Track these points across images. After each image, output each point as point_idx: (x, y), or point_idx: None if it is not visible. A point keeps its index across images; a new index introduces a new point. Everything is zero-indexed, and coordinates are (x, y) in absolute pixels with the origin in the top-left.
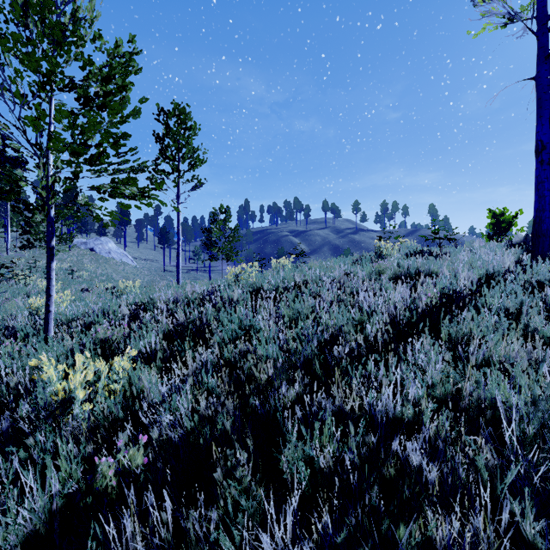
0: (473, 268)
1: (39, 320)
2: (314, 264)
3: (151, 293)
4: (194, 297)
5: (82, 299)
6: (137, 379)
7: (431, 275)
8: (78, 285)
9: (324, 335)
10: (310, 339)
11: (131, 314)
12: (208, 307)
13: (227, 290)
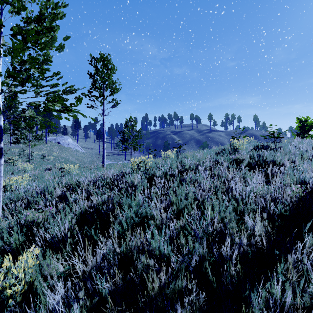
0: (301, 158)
1: (2, 196)
2: (189, 154)
3: (78, 178)
4: (107, 181)
5: (42, 176)
6: (46, 266)
7: (275, 164)
8: (46, 165)
9: (210, 230)
10: (197, 232)
11: (62, 194)
12: (115, 192)
13: (130, 177)
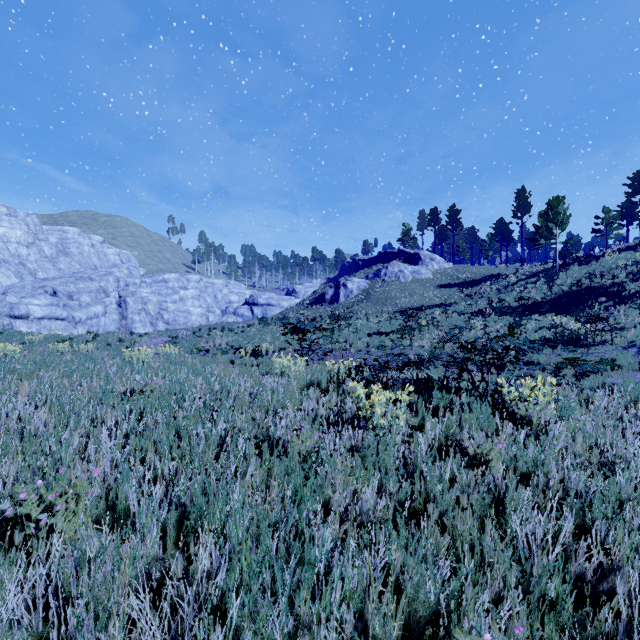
0: None
1: None
2: None
3: None
4: None
5: None
6: None
7: None
8: None
9: None
10: None
11: None
12: None
13: None
